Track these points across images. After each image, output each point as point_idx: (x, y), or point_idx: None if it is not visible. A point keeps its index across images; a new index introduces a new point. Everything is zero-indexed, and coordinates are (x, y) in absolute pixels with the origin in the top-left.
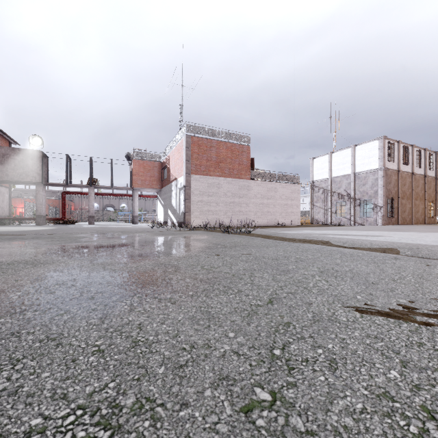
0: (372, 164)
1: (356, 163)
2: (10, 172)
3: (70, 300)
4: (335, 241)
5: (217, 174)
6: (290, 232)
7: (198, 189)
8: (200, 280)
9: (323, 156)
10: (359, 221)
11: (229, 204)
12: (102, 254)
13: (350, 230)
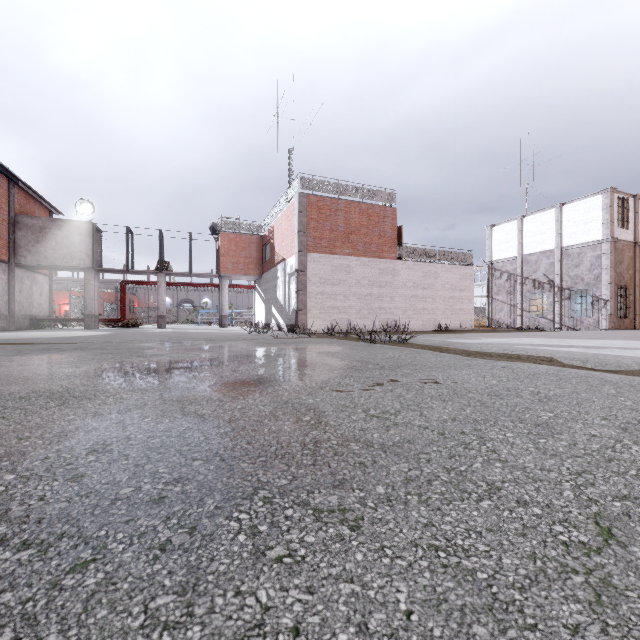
0: (591, 233)
1: (563, 233)
2: (50, 254)
3: (110, 506)
4: (564, 357)
5: (346, 251)
6: (470, 341)
7: (317, 275)
8: (380, 447)
9: (508, 222)
10: (569, 323)
11: (364, 297)
12: (179, 379)
13: (565, 338)
